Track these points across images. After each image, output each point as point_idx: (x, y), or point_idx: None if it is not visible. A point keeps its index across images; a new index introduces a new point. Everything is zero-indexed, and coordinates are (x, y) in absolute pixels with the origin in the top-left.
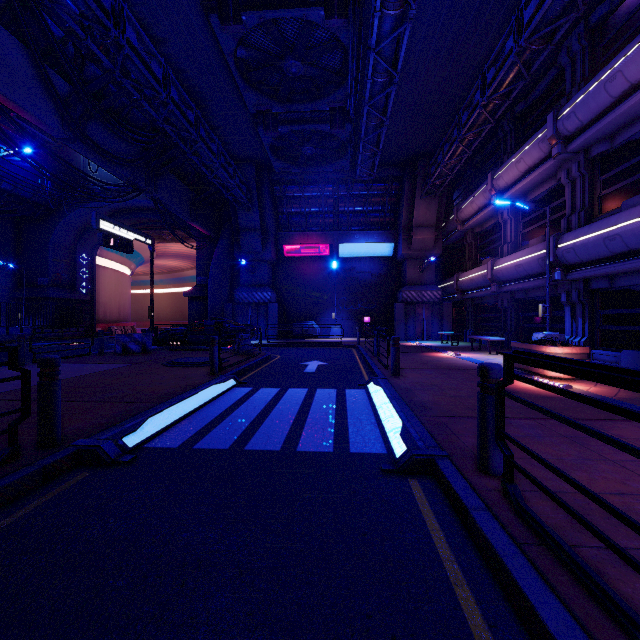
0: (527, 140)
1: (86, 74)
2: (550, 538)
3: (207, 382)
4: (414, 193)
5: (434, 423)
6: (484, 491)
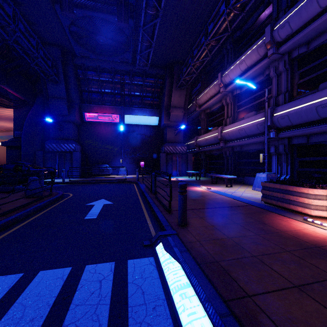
0: (241, 54)
1: None
2: None
3: None
4: (172, 86)
5: None
6: None
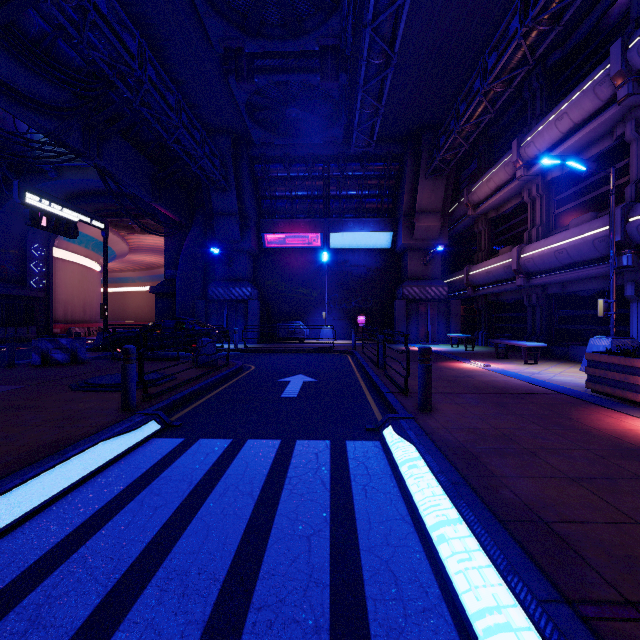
0: (564, 97)
1: None
2: None
3: (97, 433)
4: (417, 172)
5: None
6: None
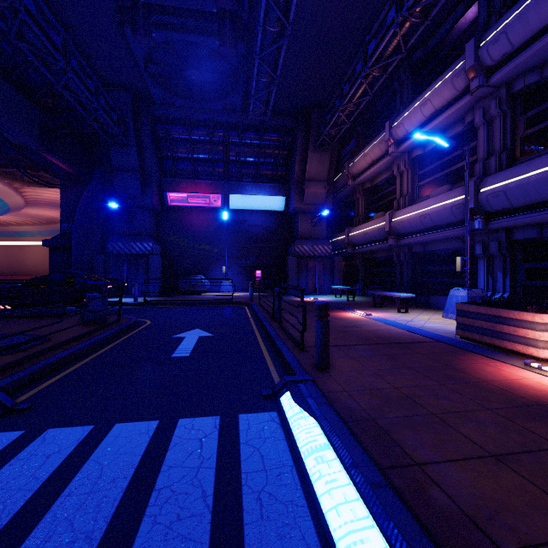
0: (425, 89)
1: None
2: None
3: None
4: (307, 145)
5: None
6: None
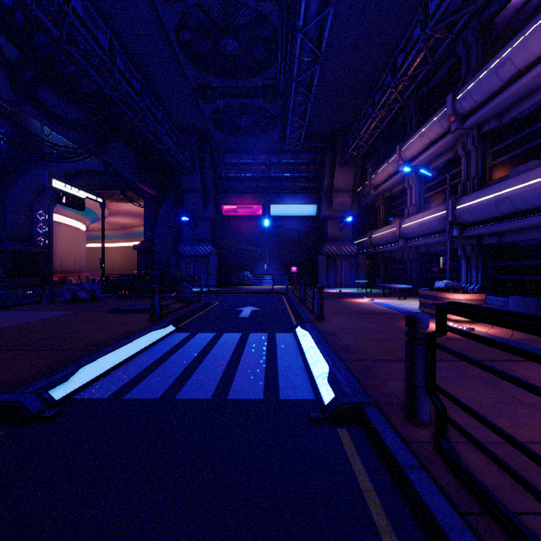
0: (429, 118)
1: (36, 42)
2: (495, 507)
3: (147, 328)
4: (334, 162)
5: (358, 367)
6: (415, 444)
